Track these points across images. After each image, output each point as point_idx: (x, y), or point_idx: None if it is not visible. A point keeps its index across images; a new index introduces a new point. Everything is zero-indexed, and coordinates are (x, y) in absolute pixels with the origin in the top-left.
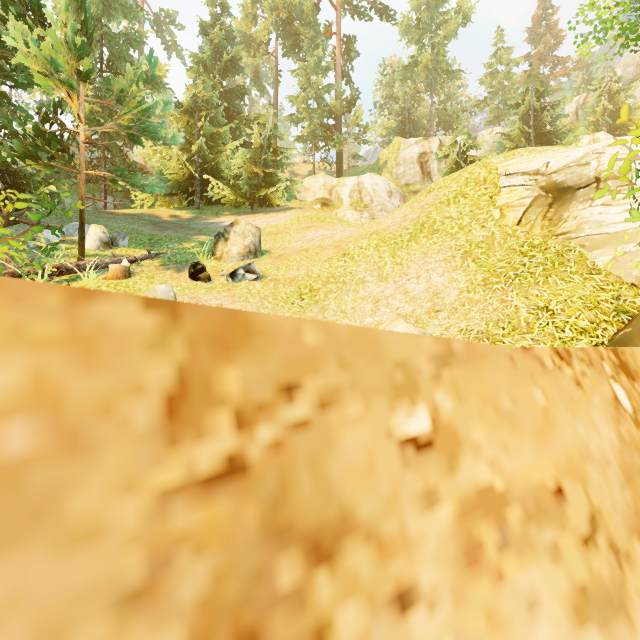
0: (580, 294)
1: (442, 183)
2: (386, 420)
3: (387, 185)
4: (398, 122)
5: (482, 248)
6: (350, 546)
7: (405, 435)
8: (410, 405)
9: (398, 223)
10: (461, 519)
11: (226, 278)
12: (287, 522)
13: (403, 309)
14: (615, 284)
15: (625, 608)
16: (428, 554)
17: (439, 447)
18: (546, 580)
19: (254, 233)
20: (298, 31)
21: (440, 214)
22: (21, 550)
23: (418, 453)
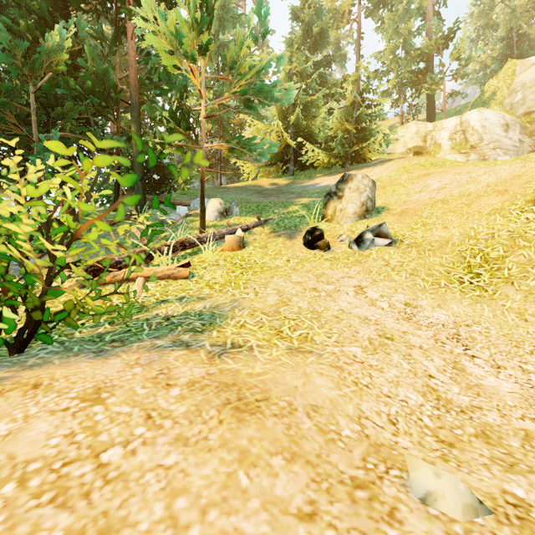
0: None
1: None
2: None
3: (501, 118)
4: (502, 48)
5: None
6: None
7: None
8: None
9: None
10: None
11: (349, 245)
12: None
13: None
14: None
15: None
16: None
17: None
18: None
19: (370, 187)
20: None
21: None
22: None
23: None
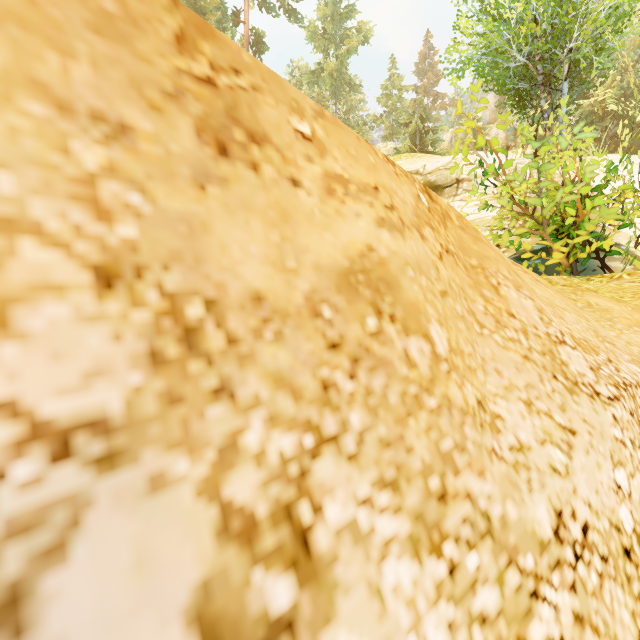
0: None
1: None
2: (287, 116)
3: None
4: None
5: None
6: (269, 147)
7: (297, 128)
8: (300, 119)
9: None
10: (325, 177)
11: None
12: (238, 119)
13: None
14: None
15: (402, 234)
16: (308, 177)
17: (315, 145)
18: (366, 211)
19: None
20: (204, 9)
21: None
22: (118, 46)
23: (304, 139)
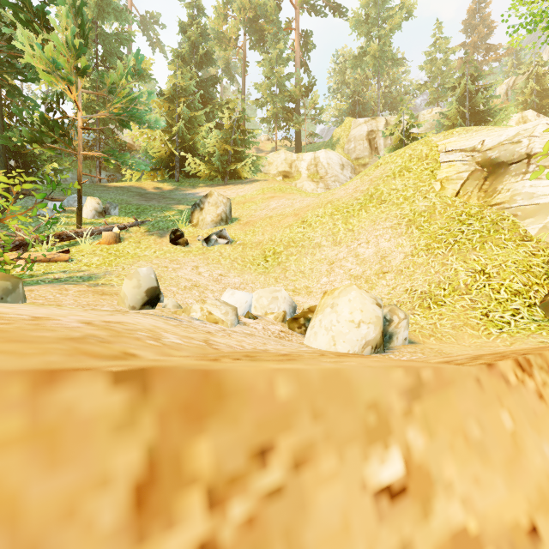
0: (514, 259)
1: (388, 159)
2: (360, 471)
3: (340, 159)
4: (349, 104)
5: (424, 217)
6: None
7: (379, 484)
8: (383, 449)
9: (350, 194)
10: None
11: (201, 243)
12: None
13: (355, 270)
14: (545, 250)
15: None
16: None
17: (413, 492)
18: None
19: (225, 203)
20: (263, 28)
21: (387, 186)
22: None
23: (392, 503)
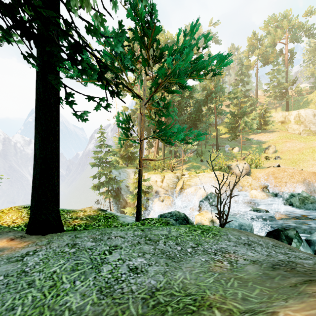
0: None
1: None
2: None
3: (312, 112)
4: None
5: None
6: None
7: None
8: None
9: None
10: None
11: (273, 159)
12: None
13: None
14: None
15: None
16: None
17: None
18: None
19: (274, 147)
20: (268, 58)
21: None
22: (313, 174)
23: None
